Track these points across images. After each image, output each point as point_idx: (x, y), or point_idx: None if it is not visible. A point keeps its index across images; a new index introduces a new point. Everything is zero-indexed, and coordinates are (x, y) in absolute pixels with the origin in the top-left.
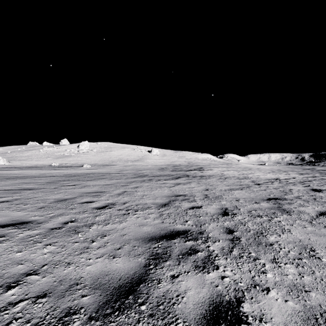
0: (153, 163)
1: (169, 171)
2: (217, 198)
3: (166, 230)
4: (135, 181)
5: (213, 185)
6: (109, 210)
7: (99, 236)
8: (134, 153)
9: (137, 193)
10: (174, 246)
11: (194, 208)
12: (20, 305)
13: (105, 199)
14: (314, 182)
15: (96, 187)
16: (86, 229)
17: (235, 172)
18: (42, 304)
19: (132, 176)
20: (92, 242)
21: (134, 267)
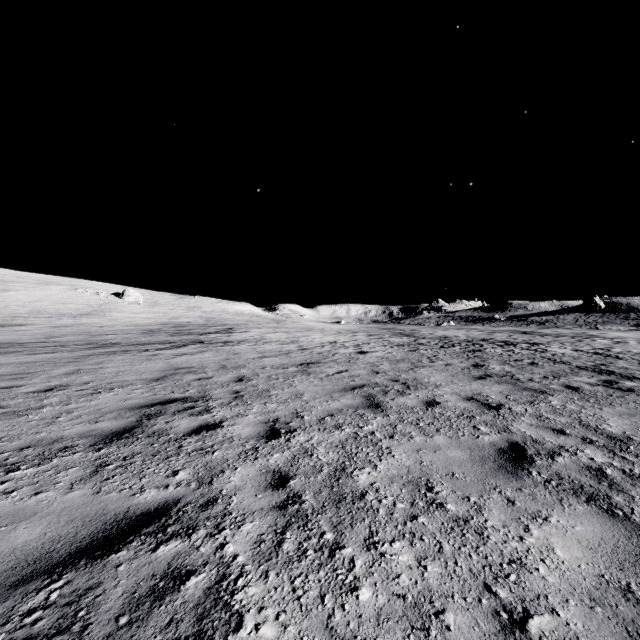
0: (128, 320)
1: (167, 336)
2: (237, 367)
3: (160, 399)
4: (94, 354)
5: (240, 354)
6: (63, 392)
7: (64, 413)
8: (76, 298)
9: (106, 370)
10: (170, 408)
11: (202, 379)
12: (6, 454)
13: (43, 382)
14: (371, 344)
15: (4, 367)
16: (36, 411)
17: (283, 335)
18: (32, 450)
19: (84, 346)
20: (58, 418)
21: (125, 423)
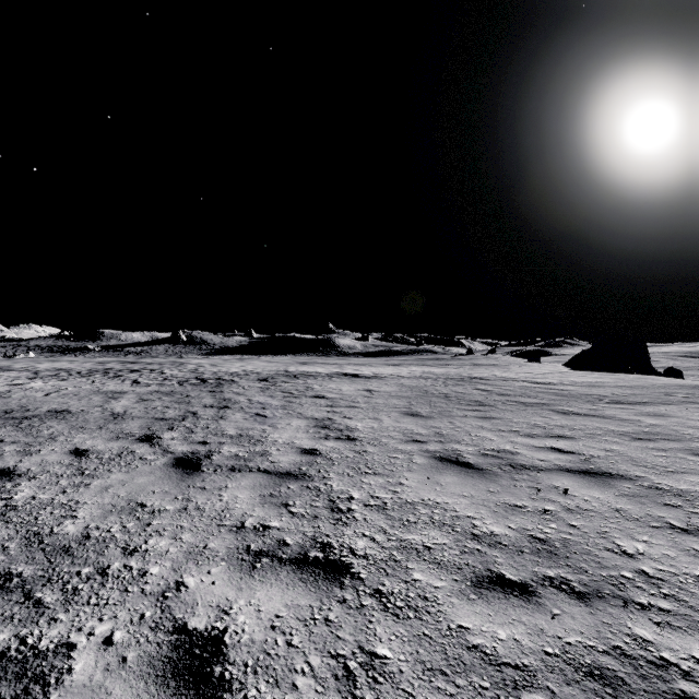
0: None
1: None
2: None
3: None
4: None
5: None
6: None
7: None
8: None
9: None
10: None
11: None
12: None
13: None
14: None
15: None
16: None
17: None
18: None
19: None
20: None
21: None
